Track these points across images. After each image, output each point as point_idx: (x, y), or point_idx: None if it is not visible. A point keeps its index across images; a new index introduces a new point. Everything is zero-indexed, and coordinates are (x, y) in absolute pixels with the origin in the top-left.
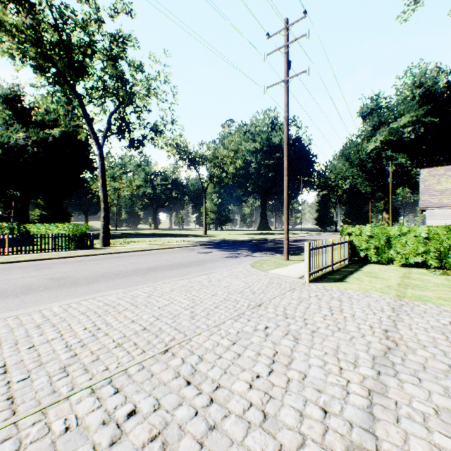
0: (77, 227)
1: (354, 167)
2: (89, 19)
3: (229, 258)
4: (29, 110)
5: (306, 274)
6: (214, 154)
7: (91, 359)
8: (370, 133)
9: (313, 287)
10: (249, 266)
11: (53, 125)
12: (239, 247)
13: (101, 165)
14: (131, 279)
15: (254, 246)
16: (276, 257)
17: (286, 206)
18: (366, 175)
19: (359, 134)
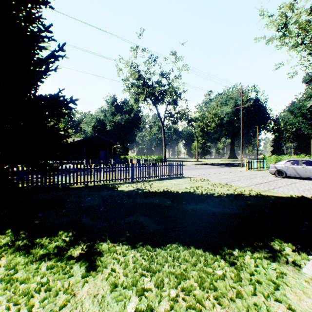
0: (160, 156)
1: (297, 117)
2: (168, 86)
3: (219, 167)
4: (121, 106)
5: (245, 168)
6: (202, 116)
7: (208, 173)
8: (309, 95)
9: (246, 171)
10: (228, 168)
11: (130, 111)
12: (221, 165)
13: (163, 132)
14: (196, 169)
15: (228, 165)
16: (237, 167)
17: (241, 149)
18: (308, 122)
19: (303, 94)
